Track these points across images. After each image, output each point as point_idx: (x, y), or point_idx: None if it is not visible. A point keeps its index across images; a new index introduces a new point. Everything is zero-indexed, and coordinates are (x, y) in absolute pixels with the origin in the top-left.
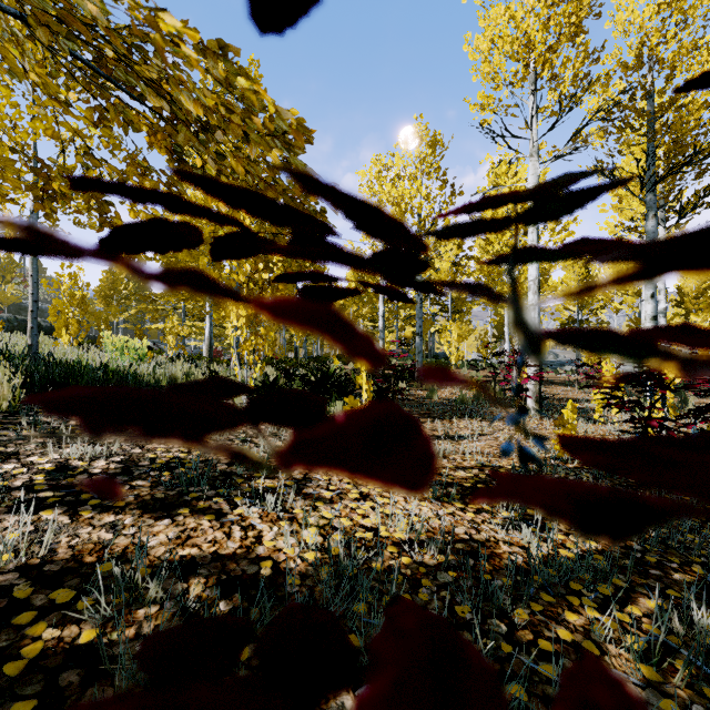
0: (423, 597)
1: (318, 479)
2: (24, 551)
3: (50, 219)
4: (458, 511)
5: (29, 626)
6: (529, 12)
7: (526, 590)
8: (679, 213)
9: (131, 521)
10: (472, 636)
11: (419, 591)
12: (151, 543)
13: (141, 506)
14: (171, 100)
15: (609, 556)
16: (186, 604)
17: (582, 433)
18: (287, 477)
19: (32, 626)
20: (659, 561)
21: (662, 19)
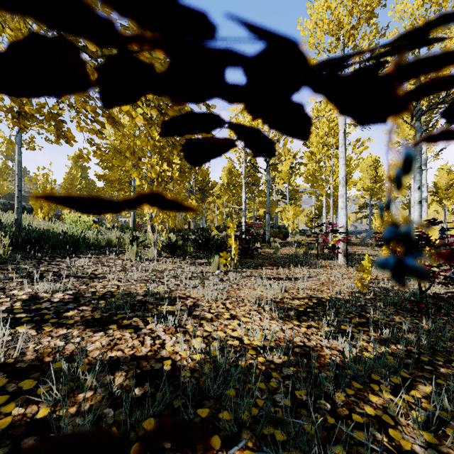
0: (273, 385)
1: (203, 306)
2: (4, 354)
3: (23, 131)
4: (295, 327)
5: (3, 405)
6: (340, 4)
7: (343, 380)
8: None
9: (77, 334)
10: (307, 412)
11: (271, 381)
12: (90, 348)
13: (84, 323)
14: None
15: (397, 356)
16: (112, 390)
17: (375, 276)
18: (182, 304)
19: (5, 405)
20: (430, 360)
21: (425, 9)
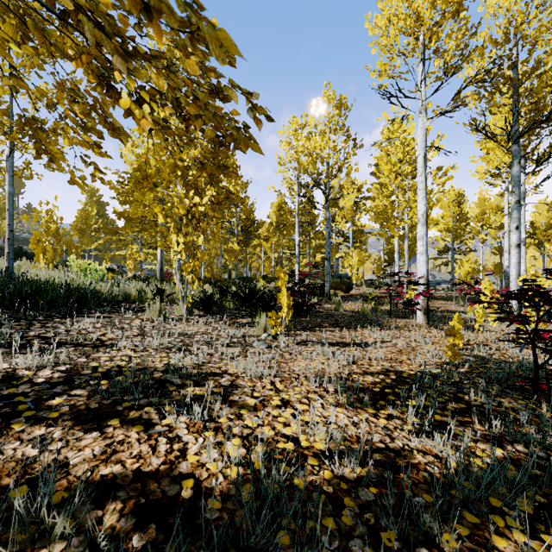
0: (347, 521)
1: (244, 386)
2: None
3: None
4: (371, 418)
5: None
6: None
7: (452, 514)
8: (536, 162)
9: (60, 435)
10: None
11: (343, 514)
12: (74, 460)
13: (74, 417)
14: None
15: (518, 465)
16: (96, 539)
17: (465, 340)
18: (216, 384)
19: None
20: None
21: (526, 3)
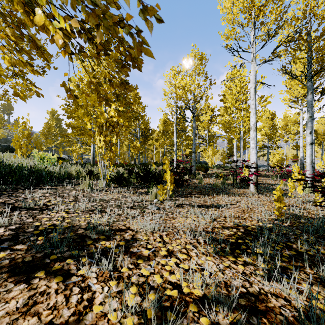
0: None
1: (141, 239)
2: None
3: None
4: (232, 264)
5: None
6: None
7: None
8: (321, 93)
9: None
10: None
11: None
12: None
13: (10, 269)
14: None
15: None
16: None
17: None
18: (121, 238)
19: None
20: None
21: None
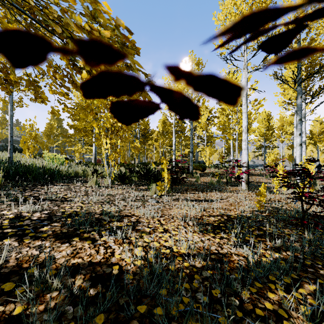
0: (195, 285)
1: (143, 222)
2: None
3: (9, 94)
4: (212, 238)
5: None
6: (243, 1)
7: (248, 281)
8: (312, 96)
9: (49, 245)
10: (221, 307)
11: (193, 282)
12: (58, 256)
13: (55, 236)
14: (62, 25)
15: (287, 261)
16: (73, 290)
17: (268, 198)
18: (128, 221)
19: None
20: (312, 264)
21: None
